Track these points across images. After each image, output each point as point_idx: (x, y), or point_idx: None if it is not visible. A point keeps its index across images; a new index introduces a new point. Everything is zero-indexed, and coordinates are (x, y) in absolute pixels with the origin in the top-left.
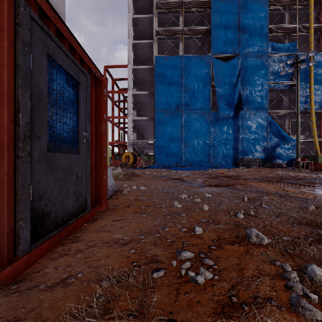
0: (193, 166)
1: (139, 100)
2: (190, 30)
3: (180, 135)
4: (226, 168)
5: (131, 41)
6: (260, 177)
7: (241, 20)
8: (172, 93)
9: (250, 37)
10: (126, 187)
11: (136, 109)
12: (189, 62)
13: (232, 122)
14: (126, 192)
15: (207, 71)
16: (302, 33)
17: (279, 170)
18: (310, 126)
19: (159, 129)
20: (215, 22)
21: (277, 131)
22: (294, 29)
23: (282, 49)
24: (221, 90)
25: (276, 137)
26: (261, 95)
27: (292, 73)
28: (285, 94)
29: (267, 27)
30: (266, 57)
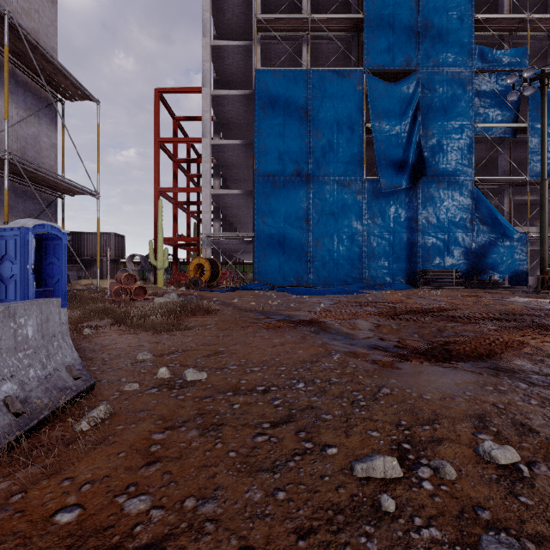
0: (330, 285)
1: (224, 158)
2: (324, 21)
3: (305, 224)
4: (397, 289)
5: (209, 41)
6: (500, 314)
7: (422, 3)
8: (289, 143)
9: (440, 36)
10: (139, 367)
11: (220, 177)
12: (322, 81)
13: (405, 199)
14: (100, 417)
15: (356, 100)
16: (534, 32)
17: (509, 295)
18: (549, 209)
19: (264, 212)
20: (371, 5)
21: (491, 218)
22: (521, 23)
23: (499, 60)
24: (384, 138)
25: (488, 229)
26: (460, 148)
27: (517, 107)
28: (503, 149)
29: (471, 17)
30: (469, 75)
